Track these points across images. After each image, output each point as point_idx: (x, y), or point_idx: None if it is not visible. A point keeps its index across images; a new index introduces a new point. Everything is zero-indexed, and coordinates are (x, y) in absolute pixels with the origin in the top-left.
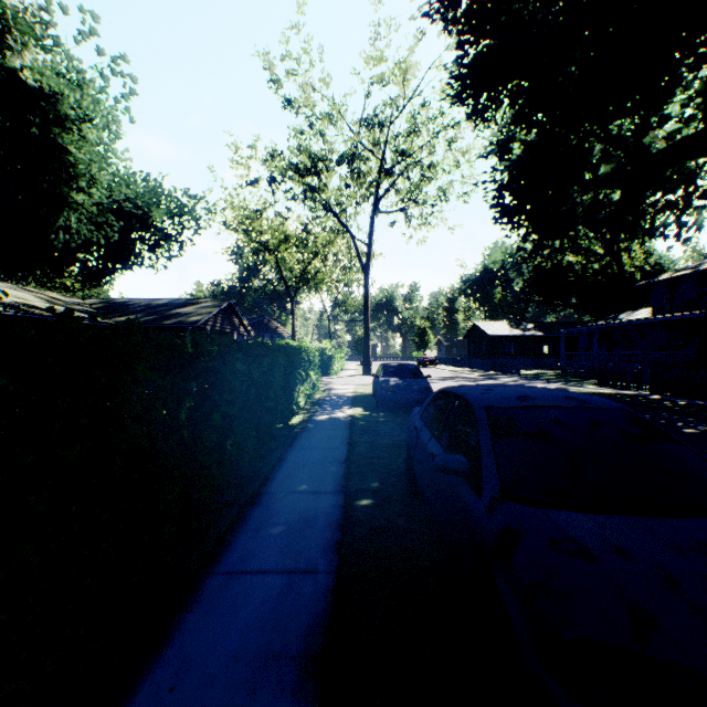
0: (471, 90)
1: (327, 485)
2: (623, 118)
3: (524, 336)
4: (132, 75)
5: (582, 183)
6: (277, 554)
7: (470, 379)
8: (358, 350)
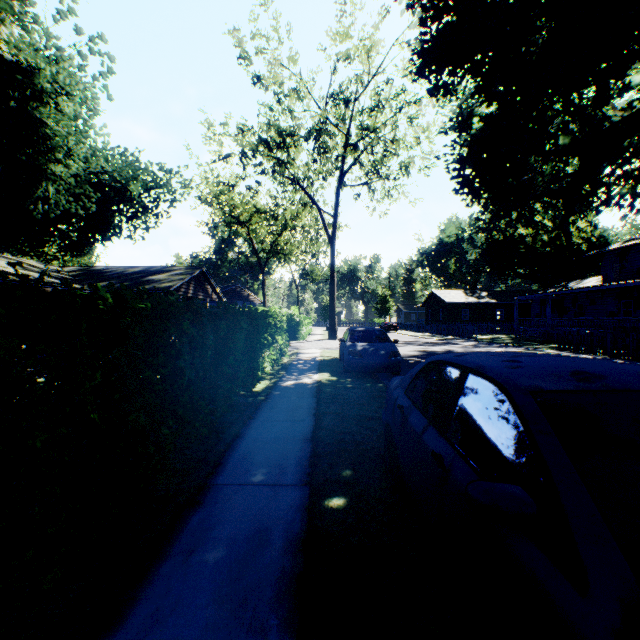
0: (433, 64)
1: (289, 473)
2: (585, 88)
3: (478, 303)
4: (109, 54)
5: (542, 154)
6: (210, 603)
7: (430, 343)
8: (324, 316)
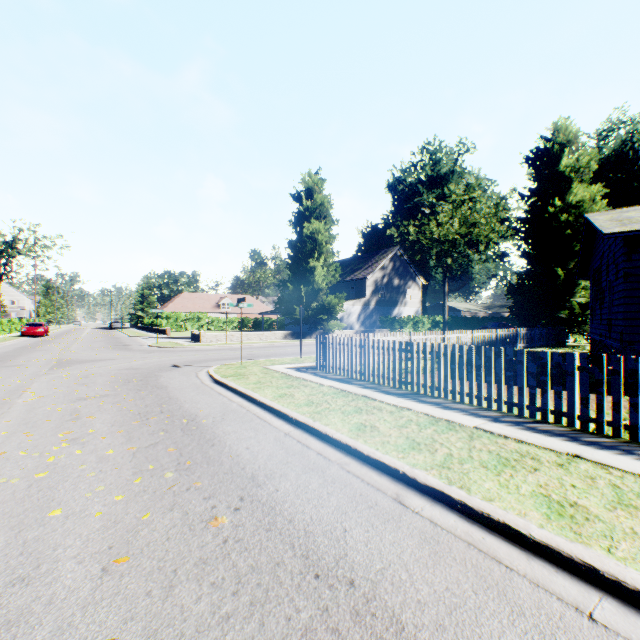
0: None
1: None
2: None
3: None
4: None
5: None
6: None
7: None
8: None
